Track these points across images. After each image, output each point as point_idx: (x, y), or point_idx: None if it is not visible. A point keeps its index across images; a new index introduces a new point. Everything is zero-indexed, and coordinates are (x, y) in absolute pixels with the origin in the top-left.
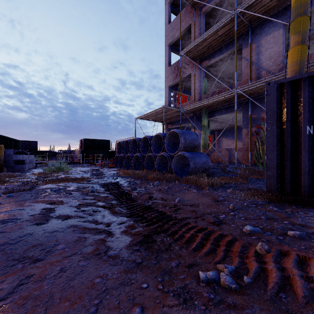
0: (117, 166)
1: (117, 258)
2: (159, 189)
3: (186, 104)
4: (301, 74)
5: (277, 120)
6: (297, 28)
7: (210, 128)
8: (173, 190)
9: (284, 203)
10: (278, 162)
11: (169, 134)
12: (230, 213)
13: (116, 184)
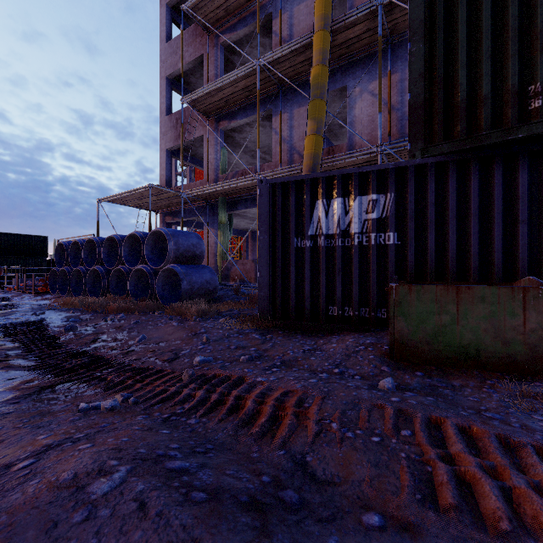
0: (55, 291)
1: None
2: (120, 325)
3: (195, 184)
4: (290, 177)
5: (270, 228)
6: (313, 112)
7: (240, 227)
8: (143, 325)
9: (273, 330)
10: (270, 280)
11: (151, 235)
12: (198, 347)
13: (37, 323)
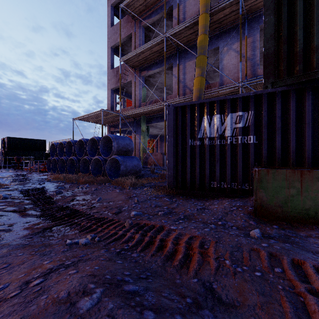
0: (50, 170)
1: (6, 244)
2: (86, 191)
3: (127, 109)
4: (187, 102)
5: (174, 134)
6: (199, 63)
7: (153, 133)
8: (99, 191)
9: (176, 195)
10: (174, 165)
11: (103, 138)
12: (132, 205)
13: (41, 189)
